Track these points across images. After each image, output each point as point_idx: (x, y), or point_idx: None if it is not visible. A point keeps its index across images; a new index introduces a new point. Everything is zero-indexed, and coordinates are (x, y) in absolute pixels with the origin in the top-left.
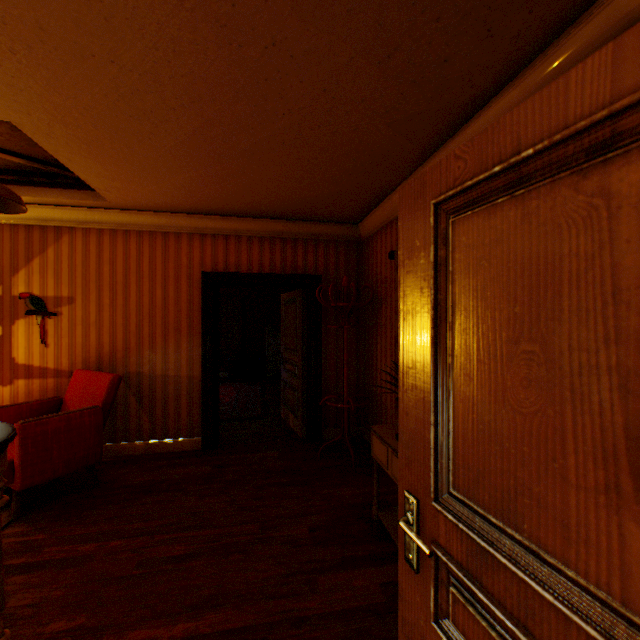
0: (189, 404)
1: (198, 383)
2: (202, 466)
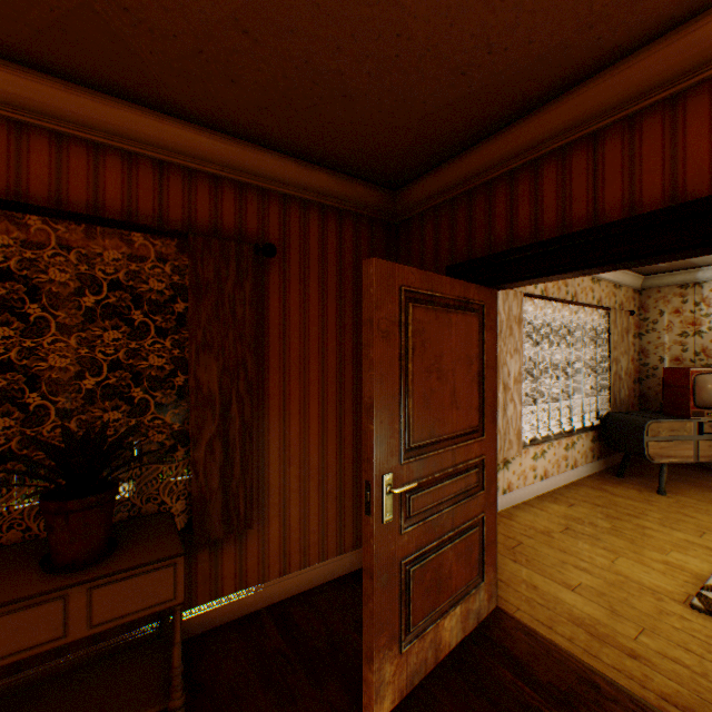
0: None
1: None
2: None
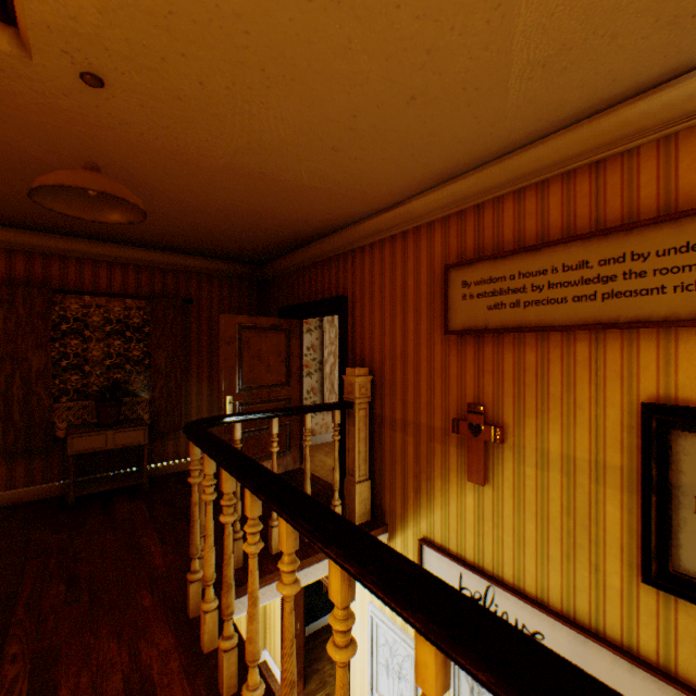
0: None
1: None
2: None
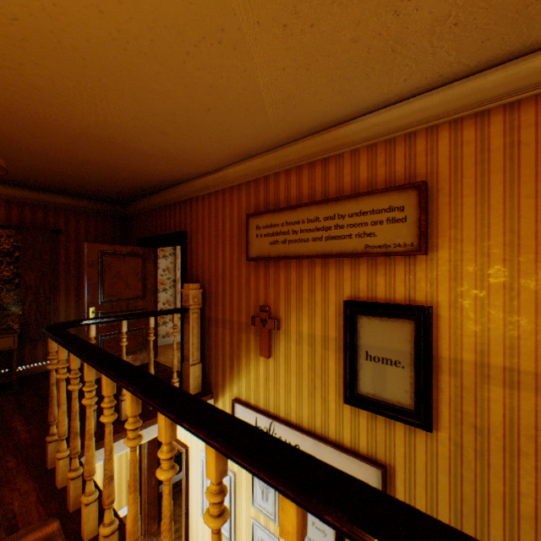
0: None
1: None
2: None
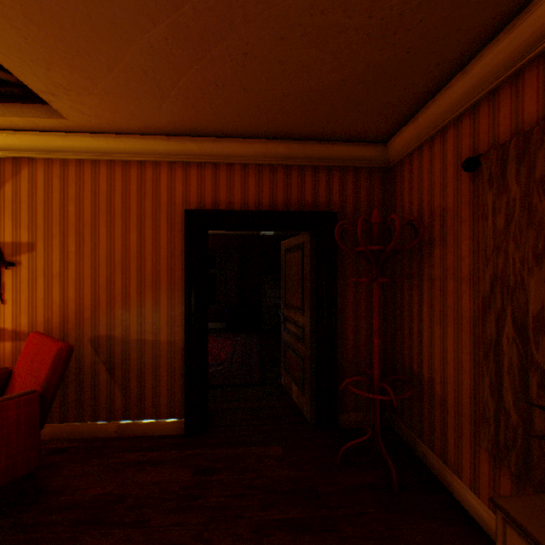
0: (169, 376)
1: (180, 350)
2: (179, 469)
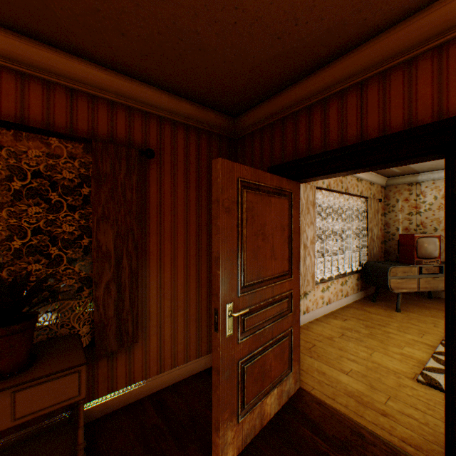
0: None
1: None
2: None
